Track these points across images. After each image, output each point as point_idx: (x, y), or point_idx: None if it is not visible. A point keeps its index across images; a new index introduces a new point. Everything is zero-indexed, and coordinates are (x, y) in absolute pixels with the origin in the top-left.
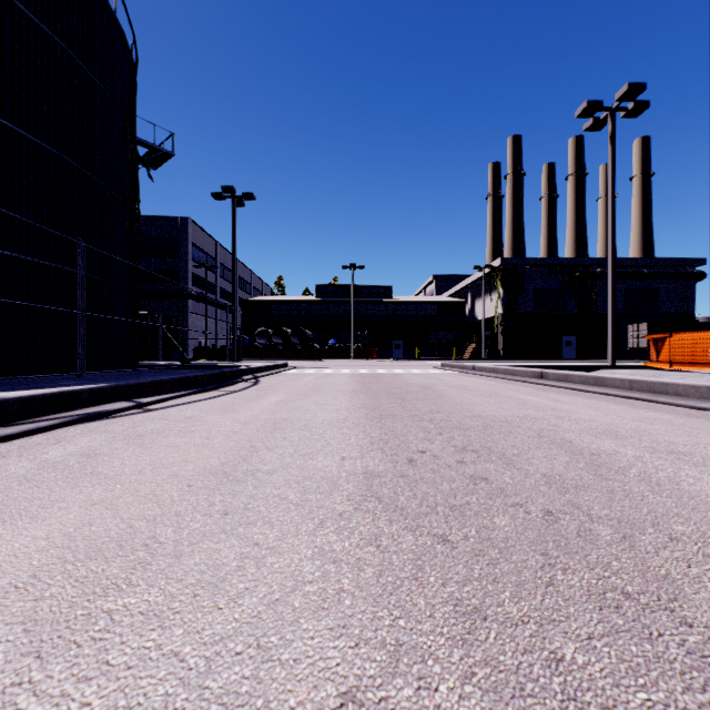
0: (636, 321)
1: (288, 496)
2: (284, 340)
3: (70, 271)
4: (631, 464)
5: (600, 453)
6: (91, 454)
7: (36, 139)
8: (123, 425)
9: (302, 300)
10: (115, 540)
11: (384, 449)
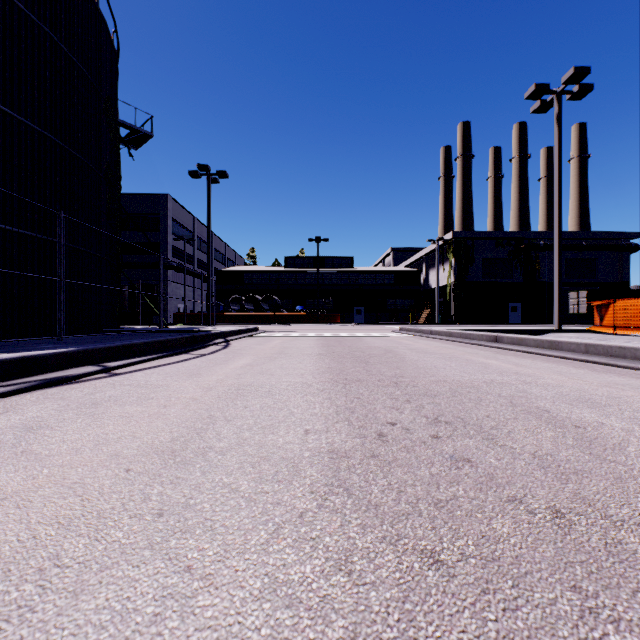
0: (576, 289)
1: (240, 486)
2: (255, 306)
3: (53, 241)
4: (625, 439)
5: (585, 425)
6: (33, 426)
7: (19, 116)
8: (82, 391)
9: (272, 270)
10: (4, 562)
11: (351, 421)
